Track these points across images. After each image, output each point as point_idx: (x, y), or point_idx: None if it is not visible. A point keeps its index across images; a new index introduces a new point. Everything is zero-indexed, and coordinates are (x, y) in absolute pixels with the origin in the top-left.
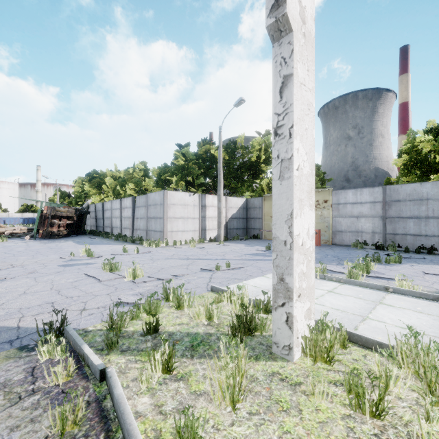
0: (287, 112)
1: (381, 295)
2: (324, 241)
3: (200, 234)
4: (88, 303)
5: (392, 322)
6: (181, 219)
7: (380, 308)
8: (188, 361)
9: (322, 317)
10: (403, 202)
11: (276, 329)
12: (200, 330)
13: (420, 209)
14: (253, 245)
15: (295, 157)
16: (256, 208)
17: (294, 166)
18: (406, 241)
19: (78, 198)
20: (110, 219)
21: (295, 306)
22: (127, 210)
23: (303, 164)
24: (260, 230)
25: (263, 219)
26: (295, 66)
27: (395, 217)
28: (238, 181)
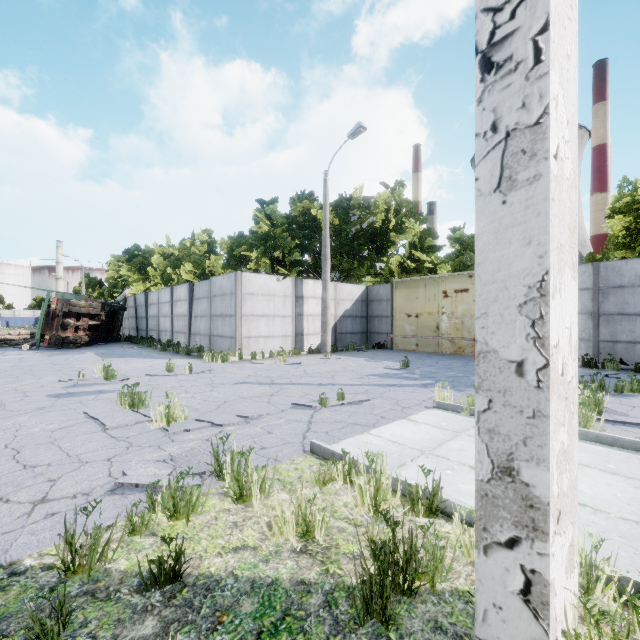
0: None
1: None
2: None
3: (294, 341)
4: (58, 483)
5: None
6: (264, 317)
7: None
8: None
9: (579, 545)
10: (630, 289)
11: (489, 606)
12: (283, 572)
13: None
14: (379, 359)
15: (552, 119)
16: (383, 300)
17: (551, 144)
18: (634, 354)
19: (113, 288)
20: (157, 319)
21: (553, 551)
22: (182, 305)
23: (563, 148)
24: (389, 335)
25: (394, 319)
26: None
27: (615, 313)
28: (354, 258)
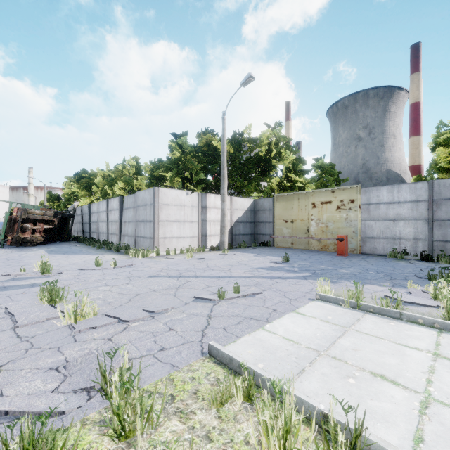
0: None
1: None
2: (350, 250)
3: (200, 241)
4: None
5: None
6: (176, 222)
7: None
8: None
9: None
10: None
11: None
12: None
13: None
14: (264, 254)
15: None
16: (266, 210)
17: None
18: None
19: (67, 201)
20: (97, 224)
21: None
22: (114, 213)
23: None
24: (271, 236)
25: (274, 223)
26: None
27: (446, 219)
28: (245, 179)
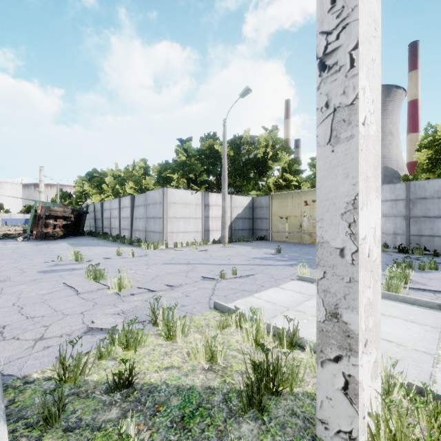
0: (345, 24)
1: (437, 316)
2: None
3: (203, 235)
4: (50, 328)
5: None
6: (182, 219)
7: None
8: None
9: (384, 364)
10: (430, 200)
11: (324, 398)
12: (197, 382)
13: None
14: (260, 247)
15: (361, 101)
16: (263, 207)
17: (360, 116)
18: (434, 244)
19: (79, 198)
20: (109, 220)
21: (361, 363)
22: (126, 210)
23: (369, 117)
24: (267, 231)
25: (271, 220)
26: None
27: (421, 216)
28: (243, 179)
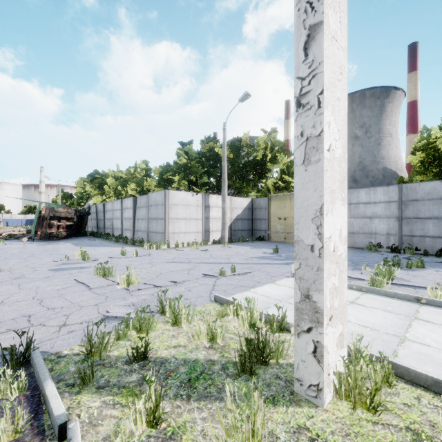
0: (314, 74)
1: (413, 307)
2: None
3: (203, 235)
4: (70, 316)
5: (438, 346)
6: (183, 220)
7: (417, 325)
8: (183, 406)
9: (353, 341)
10: (421, 202)
11: (299, 361)
12: (200, 356)
13: (441, 209)
14: (259, 247)
15: (326, 133)
16: (262, 208)
17: (325, 145)
18: (424, 244)
19: (80, 199)
20: (111, 220)
21: (326, 332)
22: (128, 211)
23: (335, 144)
24: (266, 231)
25: (269, 220)
26: (326, 12)
27: (412, 217)
28: (243, 180)
